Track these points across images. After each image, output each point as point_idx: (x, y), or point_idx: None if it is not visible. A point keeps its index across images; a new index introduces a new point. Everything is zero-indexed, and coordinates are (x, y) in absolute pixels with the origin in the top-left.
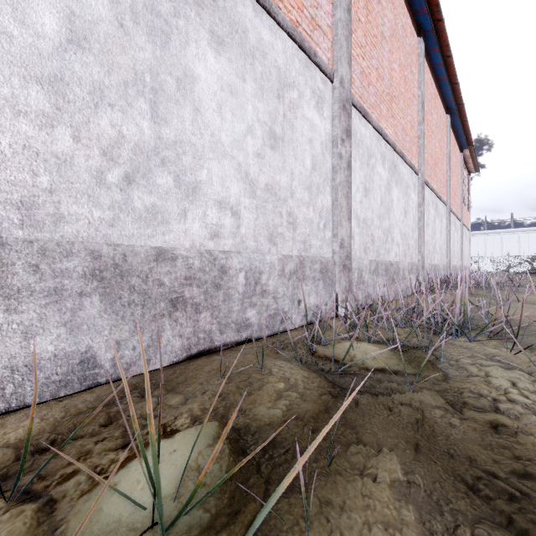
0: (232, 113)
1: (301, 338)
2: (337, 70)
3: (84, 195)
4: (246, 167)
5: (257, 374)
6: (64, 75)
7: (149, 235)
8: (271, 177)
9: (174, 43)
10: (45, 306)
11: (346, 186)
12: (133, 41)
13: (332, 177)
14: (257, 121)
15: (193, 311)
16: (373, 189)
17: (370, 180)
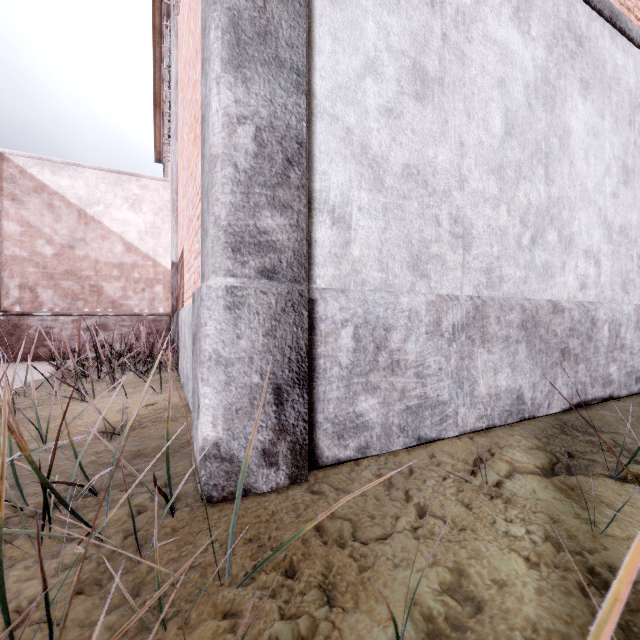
0: (594, 156)
1: None
2: None
3: (511, 258)
4: (604, 210)
5: None
6: (503, 163)
7: (543, 289)
8: (623, 216)
9: (557, 104)
10: (502, 349)
11: None
12: (535, 116)
13: None
14: (612, 158)
15: (573, 362)
16: None
17: None
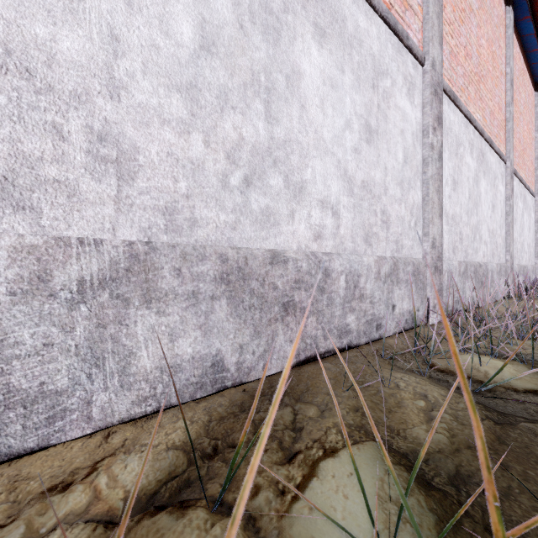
0: (332, 107)
1: (404, 347)
2: (428, 52)
3: (212, 199)
4: (345, 163)
5: (384, 388)
6: (197, 82)
7: (263, 238)
8: (367, 173)
9: (284, 39)
10: (185, 309)
11: (437, 179)
12: (251, 41)
13: (422, 171)
14: (354, 114)
15: (301, 316)
16: (462, 182)
17: (458, 172)
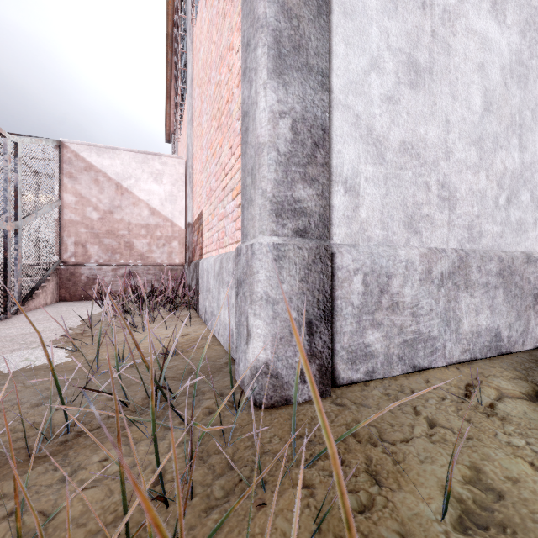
0: None
1: None
2: None
3: (489, 216)
4: None
5: None
6: (482, 135)
7: (517, 243)
8: None
9: (530, 81)
10: (482, 294)
11: None
12: (510, 93)
13: None
14: None
15: None
16: None
17: None
